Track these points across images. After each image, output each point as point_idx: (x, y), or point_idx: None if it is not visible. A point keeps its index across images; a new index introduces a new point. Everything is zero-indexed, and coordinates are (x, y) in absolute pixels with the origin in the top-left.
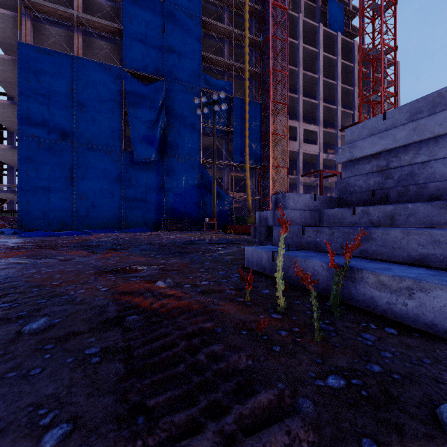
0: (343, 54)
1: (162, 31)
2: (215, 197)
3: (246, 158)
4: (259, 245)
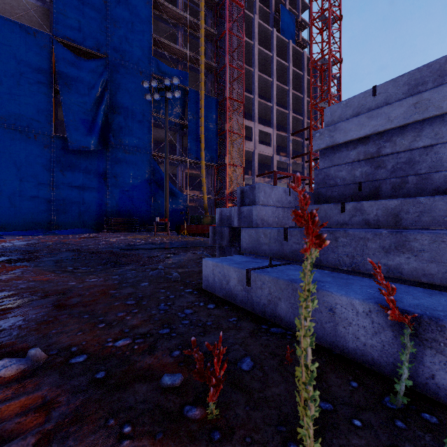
0: (294, 63)
1: (105, 1)
2: (167, 194)
3: (202, 154)
4: (219, 251)
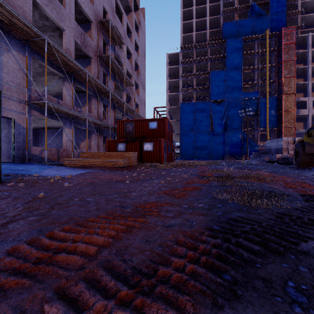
0: None
1: (225, 81)
2: (247, 147)
3: (267, 125)
4: None
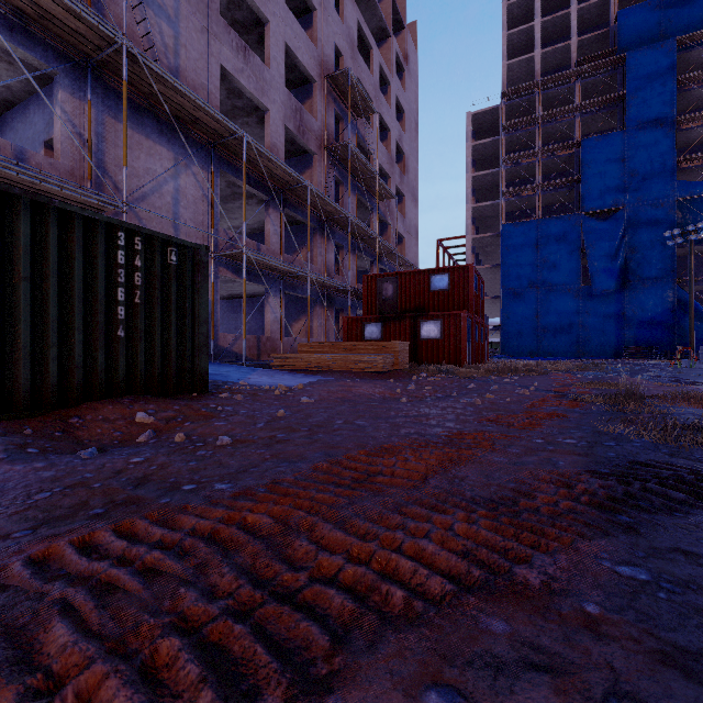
0: None
1: (622, 160)
2: (692, 325)
3: None
4: None
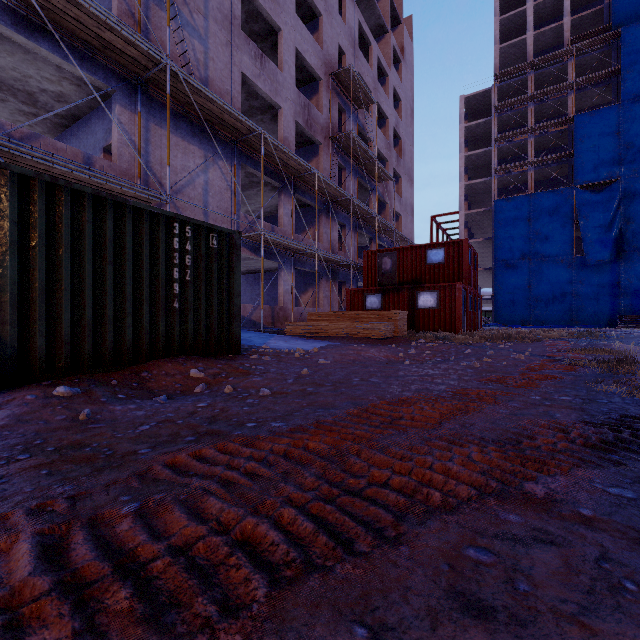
0: None
1: (617, 133)
2: None
3: None
4: None
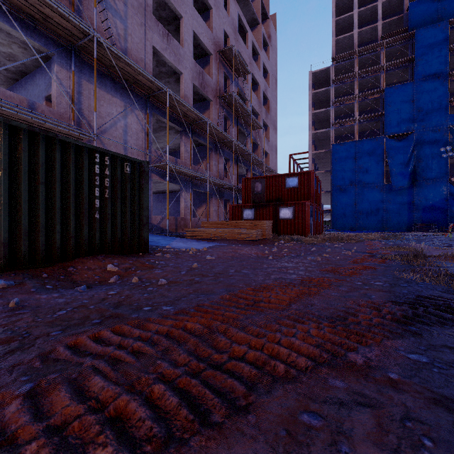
0: None
1: (412, 101)
2: None
3: None
4: None
